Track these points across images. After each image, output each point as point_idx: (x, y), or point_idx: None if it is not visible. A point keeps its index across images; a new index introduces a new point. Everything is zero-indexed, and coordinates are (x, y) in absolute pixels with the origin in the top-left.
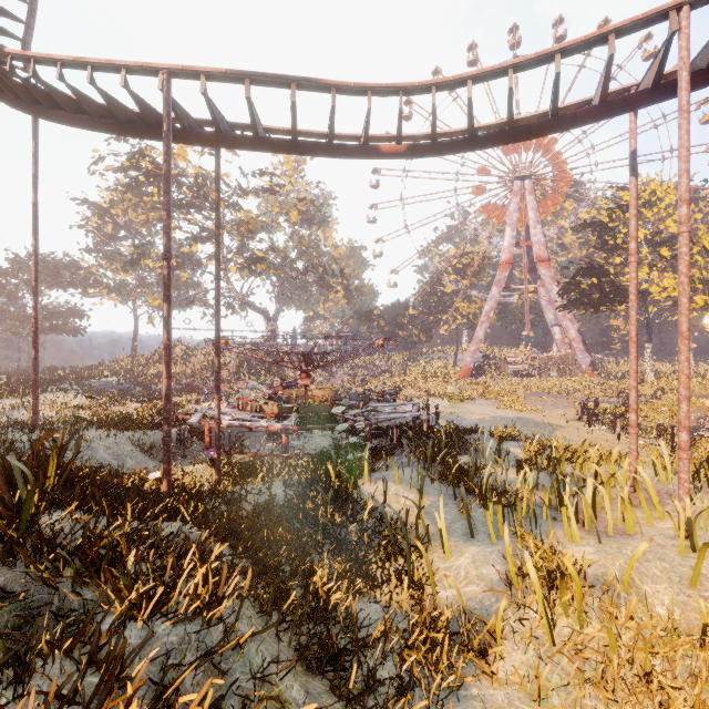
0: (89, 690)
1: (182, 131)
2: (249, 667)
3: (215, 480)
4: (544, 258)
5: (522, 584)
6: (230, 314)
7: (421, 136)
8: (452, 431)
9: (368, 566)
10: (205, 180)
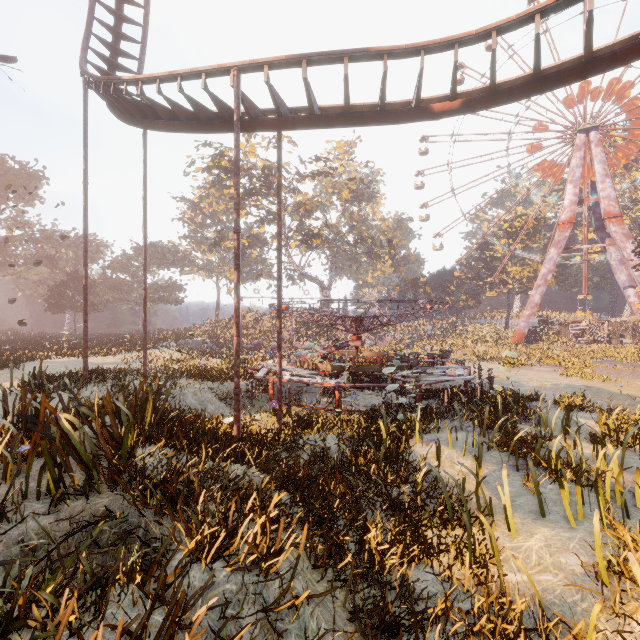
0: (155, 630)
1: (249, 120)
2: (304, 632)
3: (277, 428)
4: (615, 214)
5: (618, 586)
6: (291, 284)
7: (476, 91)
8: (509, 397)
9: (423, 532)
10: (270, 170)
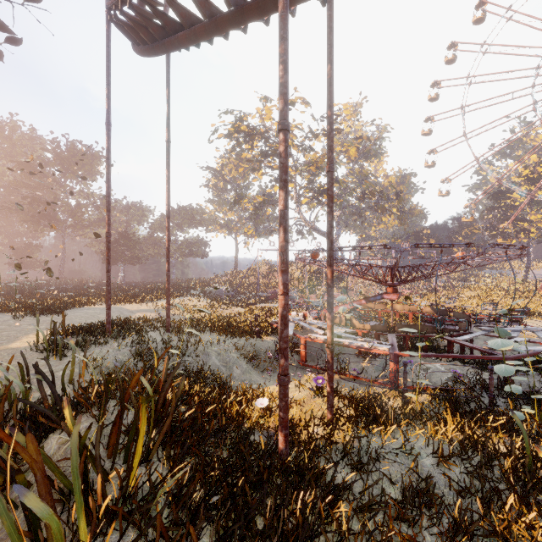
0: None
1: None
2: None
3: (328, 419)
4: None
5: None
6: (300, 238)
7: None
8: None
9: None
10: None
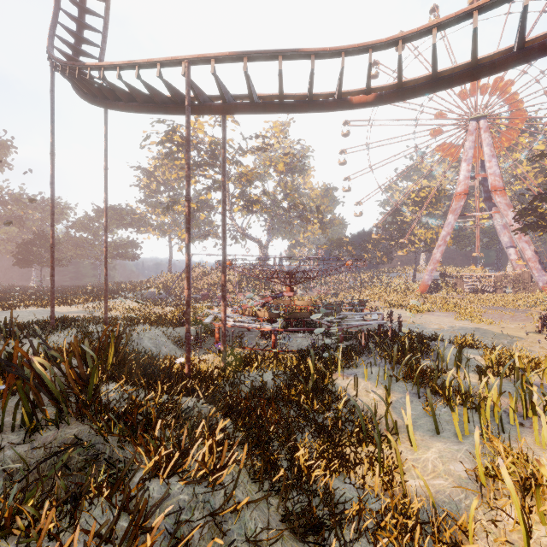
0: (121, 533)
1: (198, 105)
2: (244, 531)
3: (222, 367)
4: (499, 188)
5: (492, 486)
6: (234, 243)
7: (387, 86)
8: (414, 338)
9: (342, 449)
10: (216, 145)
